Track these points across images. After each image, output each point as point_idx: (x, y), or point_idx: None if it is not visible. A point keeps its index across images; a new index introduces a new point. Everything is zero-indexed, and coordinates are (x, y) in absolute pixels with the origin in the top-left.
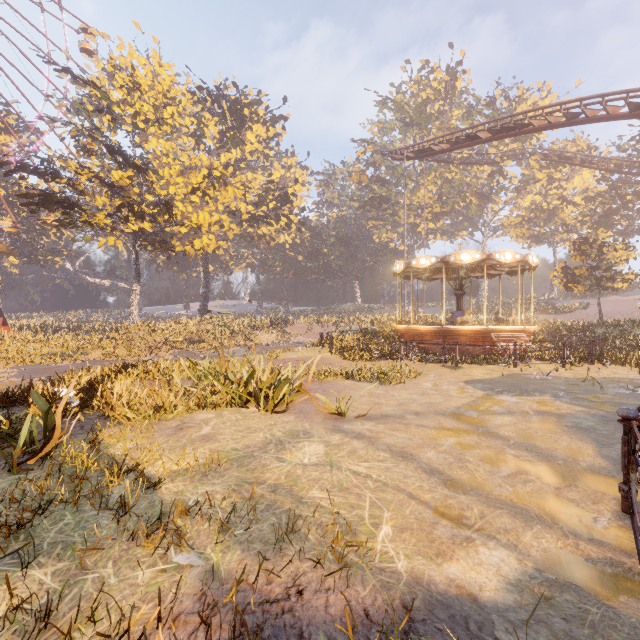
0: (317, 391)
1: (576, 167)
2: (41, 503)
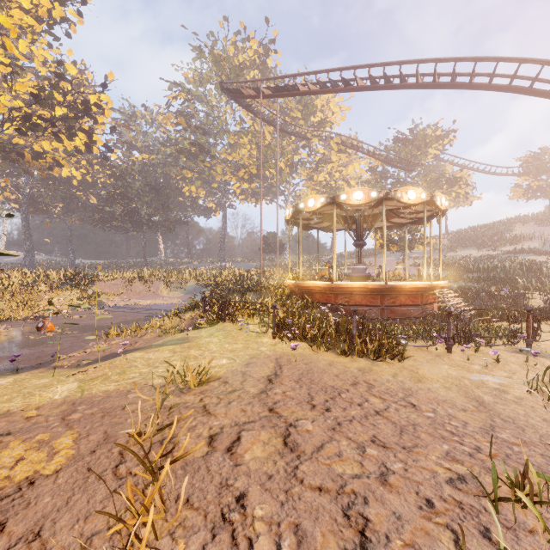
0: None
1: (351, 159)
2: None
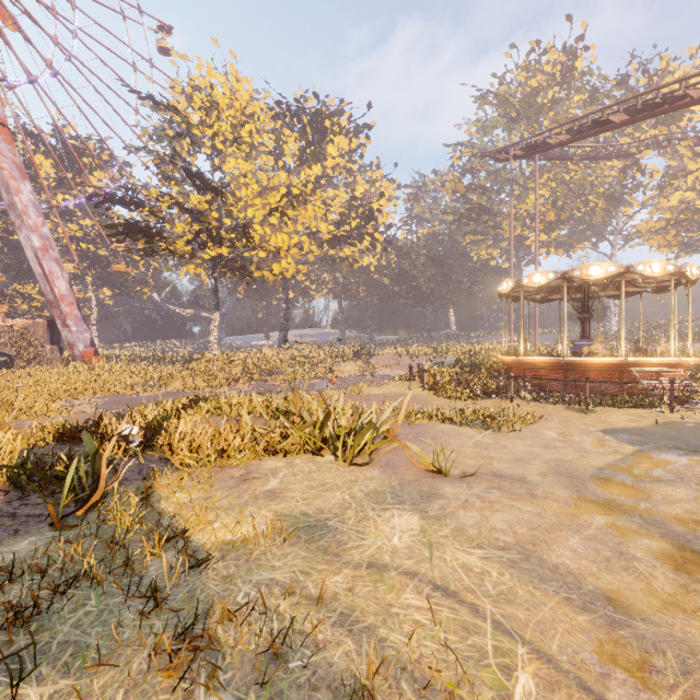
0: (407, 437)
1: None
2: (69, 575)
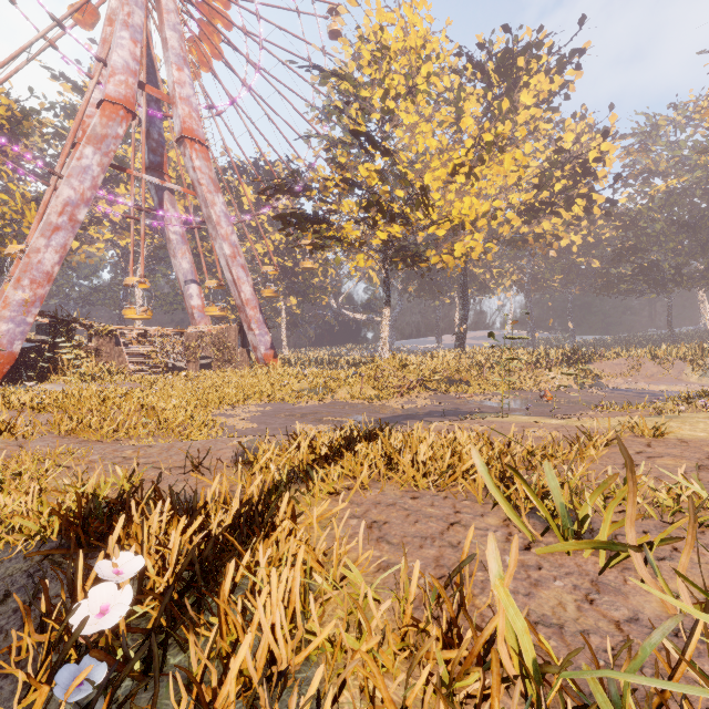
0: None
1: None
2: None
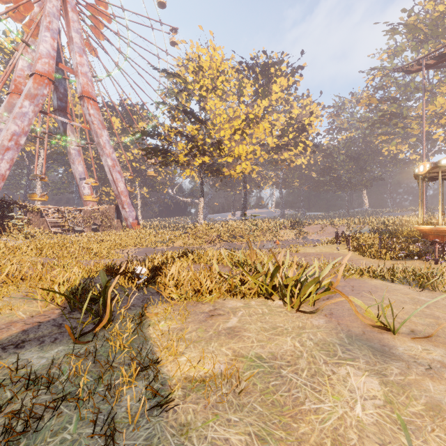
0: (344, 289)
1: None
2: (68, 389)
